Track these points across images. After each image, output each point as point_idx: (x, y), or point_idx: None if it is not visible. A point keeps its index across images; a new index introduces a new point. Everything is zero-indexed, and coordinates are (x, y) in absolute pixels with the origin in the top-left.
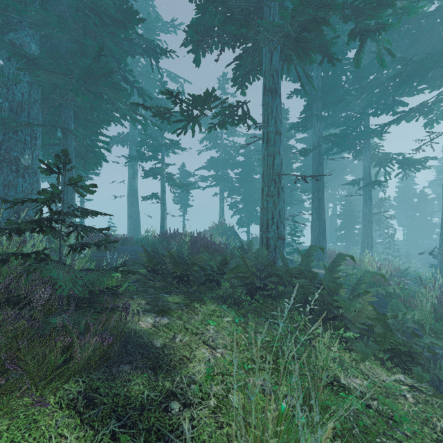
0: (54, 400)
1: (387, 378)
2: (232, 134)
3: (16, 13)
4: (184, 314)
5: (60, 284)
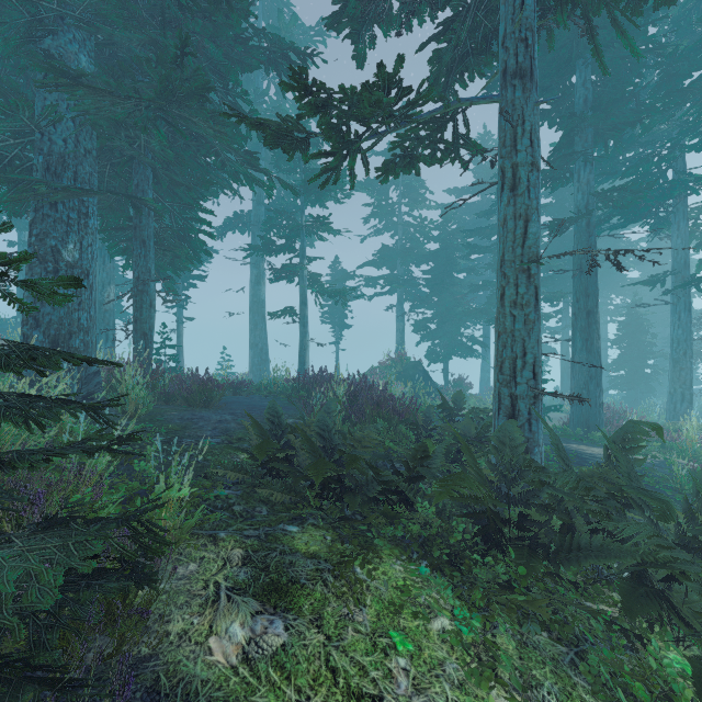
0: None
1: None
2: (418, 205)
3: None
4: (329, 600)
5: None
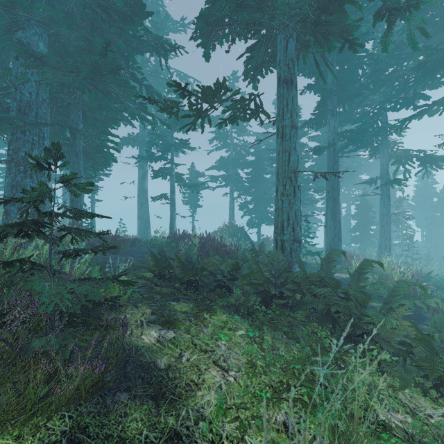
0: (32, 443)
1: (434, 412)
2: (242, 133)
3: (22, 10)
4: (192, 326)
5: (43, 299)
